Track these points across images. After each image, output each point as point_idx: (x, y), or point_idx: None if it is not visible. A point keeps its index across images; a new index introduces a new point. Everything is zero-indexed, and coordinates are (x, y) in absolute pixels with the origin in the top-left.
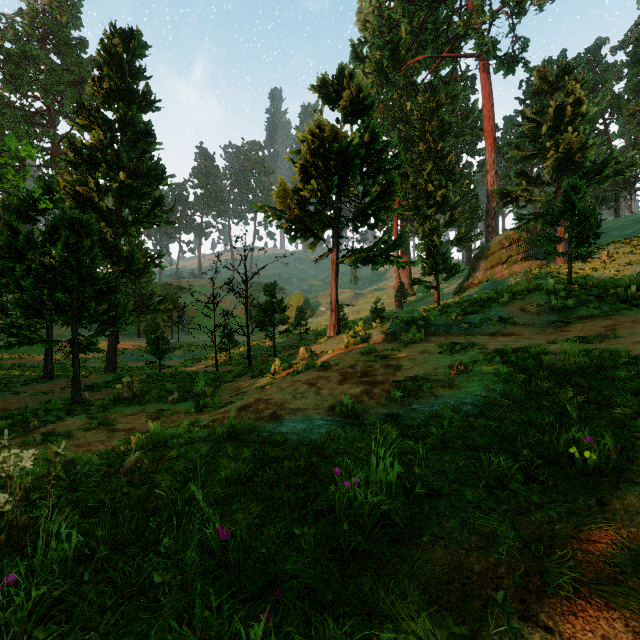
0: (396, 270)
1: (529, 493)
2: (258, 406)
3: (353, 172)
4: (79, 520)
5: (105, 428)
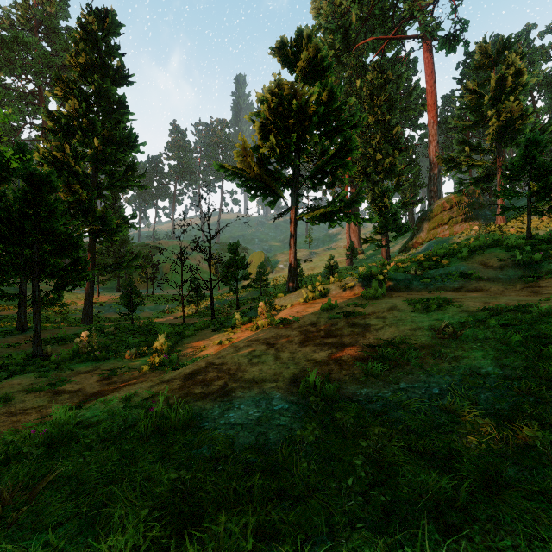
0: (347, 231)
1: None
2: (207, 374)
3: (311, 130)
4: None
5: (50, 389)
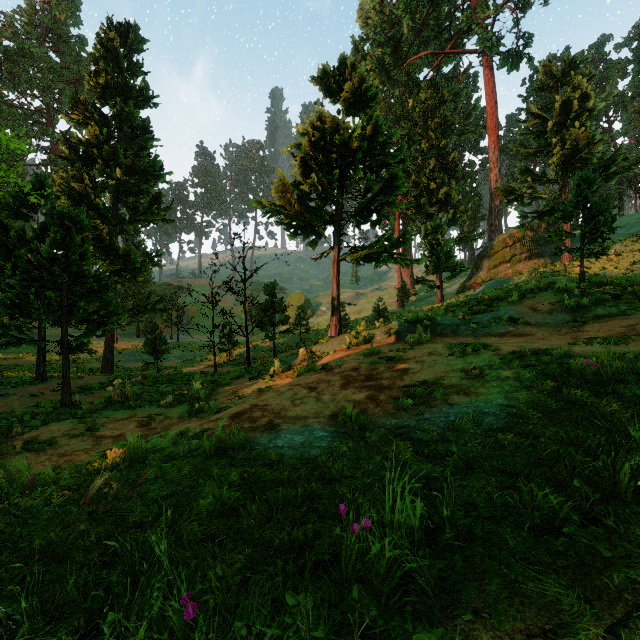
0: (398, 269)
1: (592, 542)
2: (253, 413)
3: (355, 166)
4: (19, 568)
5: (92, 435)
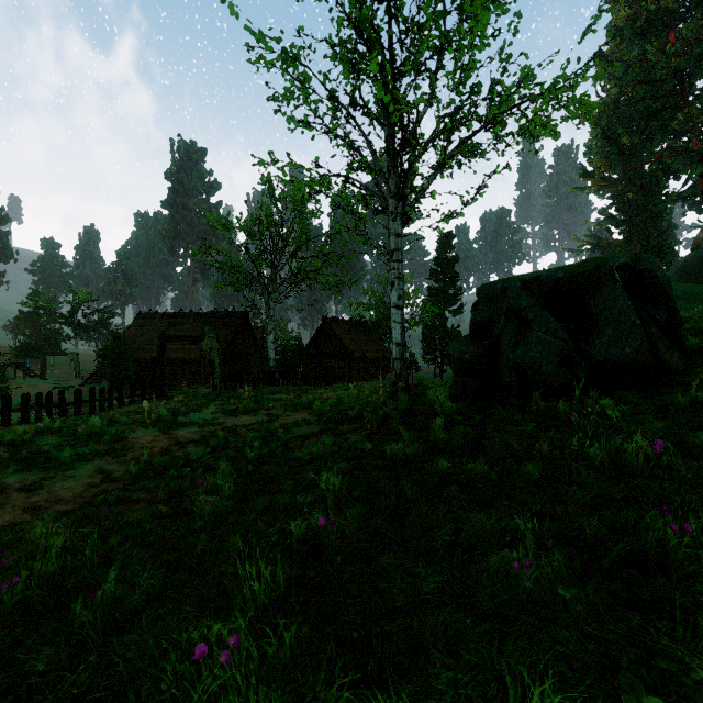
0: None
1: None
2: None
3: None
4: None
5: None
